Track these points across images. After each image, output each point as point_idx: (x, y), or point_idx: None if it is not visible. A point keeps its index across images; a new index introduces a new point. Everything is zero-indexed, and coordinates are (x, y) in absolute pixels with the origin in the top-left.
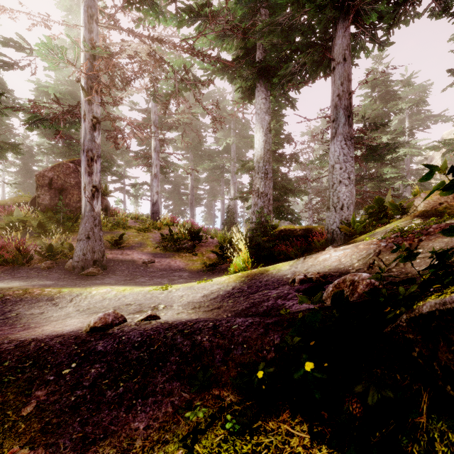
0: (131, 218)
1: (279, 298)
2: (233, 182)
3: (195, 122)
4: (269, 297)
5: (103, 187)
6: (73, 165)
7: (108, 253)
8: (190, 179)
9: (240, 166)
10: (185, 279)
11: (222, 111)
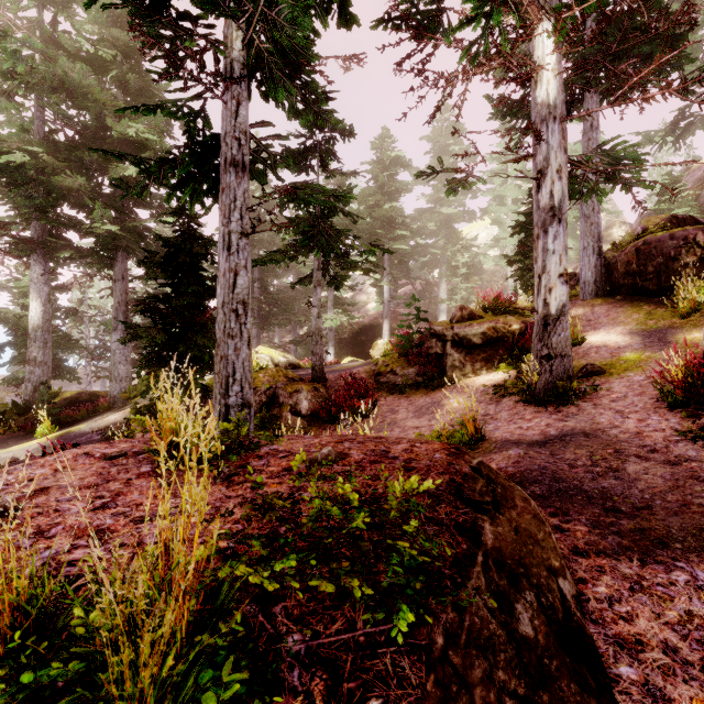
0: None
1: (88, 439)
2: None
3: None
4: (82, 440)
5: None
6: None
7: None
8: None
9: None
10: None
11: None
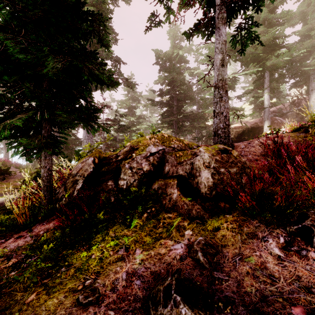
0: None
1: None
2: None
3: None
4: None
5: None
6: None
7: None
8: None
9: None
10: None
11: None
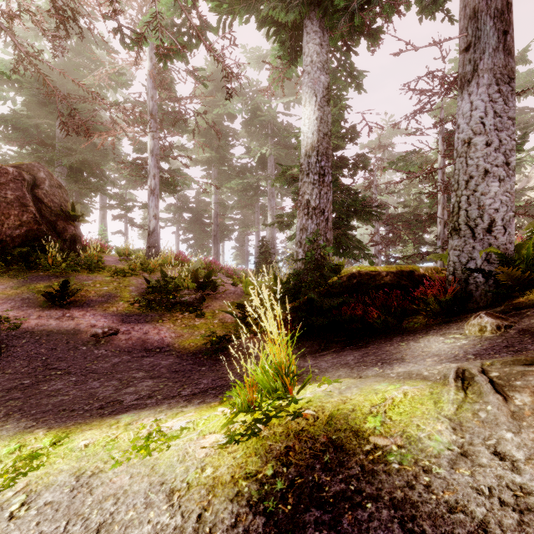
0: (118, 254)
1: None
2: (270, 207)
3: (220, 127)
4: None
5: (69, 207)
6: (14, 170)
7: (34, 316)
8: (213, 204)
9: (280, 186)
10: (155, 381)
11: (256, 112)
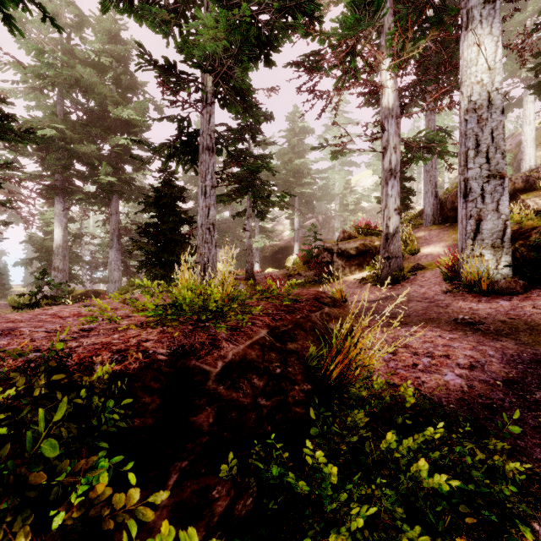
0: None
1: None
2: None
3: None
4: None
5: None
6: None
7: None
8: None
9: None
10: None
11: None
